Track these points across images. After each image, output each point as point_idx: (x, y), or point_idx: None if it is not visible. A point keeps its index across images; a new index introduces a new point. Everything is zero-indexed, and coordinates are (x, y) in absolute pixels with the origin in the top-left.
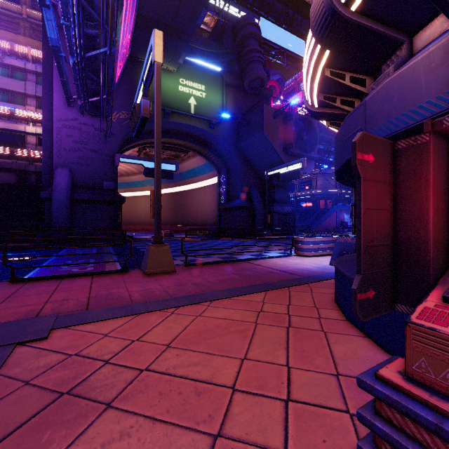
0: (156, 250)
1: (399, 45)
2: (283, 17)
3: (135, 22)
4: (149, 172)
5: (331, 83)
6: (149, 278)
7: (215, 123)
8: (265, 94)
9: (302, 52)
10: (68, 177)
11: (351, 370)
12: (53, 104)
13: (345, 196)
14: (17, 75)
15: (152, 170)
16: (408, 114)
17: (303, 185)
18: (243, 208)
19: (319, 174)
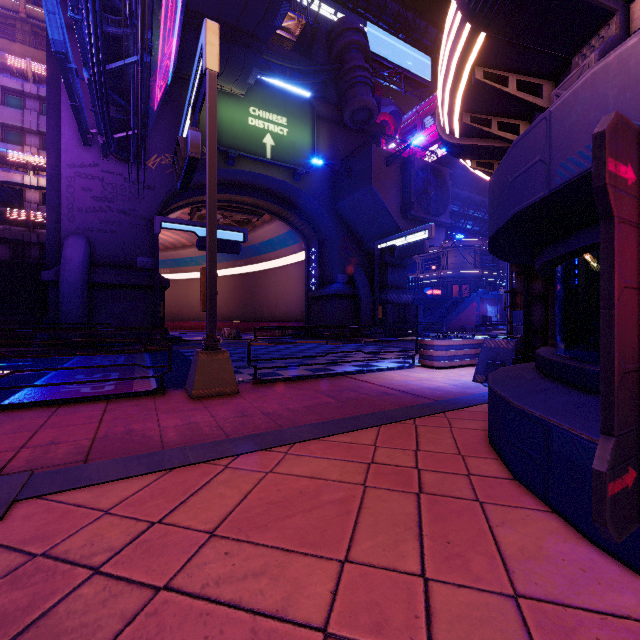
0: (208, 360)
1: (606, 19)
2: (400, 23)
3: (183, 22)
4: (204, 243)
5: (484, 93)
6: (197, 403)
7: (302, 172)
8: (374, 131)
9: (427, 74)
10: (84, 250)
11: (538, 585)
12: (62, 142)
13: (488, 280)
14: (11, 101)
15: None
16: (638, 124)
17: (428, 264)
18: (343, 296)
19: (451, 248)
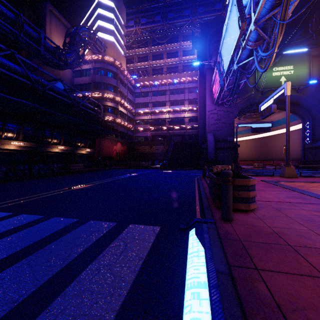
0: (288, 169)
1: None
2: None
3: None
4: (254, 130)
5: None
6: (288, 178)
7: (302, 88)
8: None
9: None
10: (213, 137)
11: None
12: (206, 105)
13: None
14: (181, 92)
15: (256, 129)
16: None
17: None
18: None
19: None
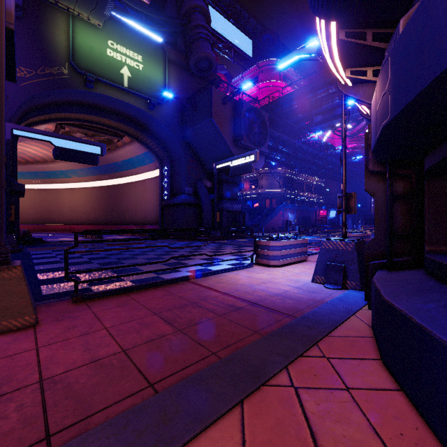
0: None
1: None
2: (231, 11)
3: None
4: (60, 153)
5: None
6: None
7: (155, 103)
8: (213, 80)
9: (249, 51)
10: None
11: None
12: None
13: (288, 196)
14: None
15: (66, 151)
16: None
17: (250, 184)
18: (189, 204)
19: (265, 173)
